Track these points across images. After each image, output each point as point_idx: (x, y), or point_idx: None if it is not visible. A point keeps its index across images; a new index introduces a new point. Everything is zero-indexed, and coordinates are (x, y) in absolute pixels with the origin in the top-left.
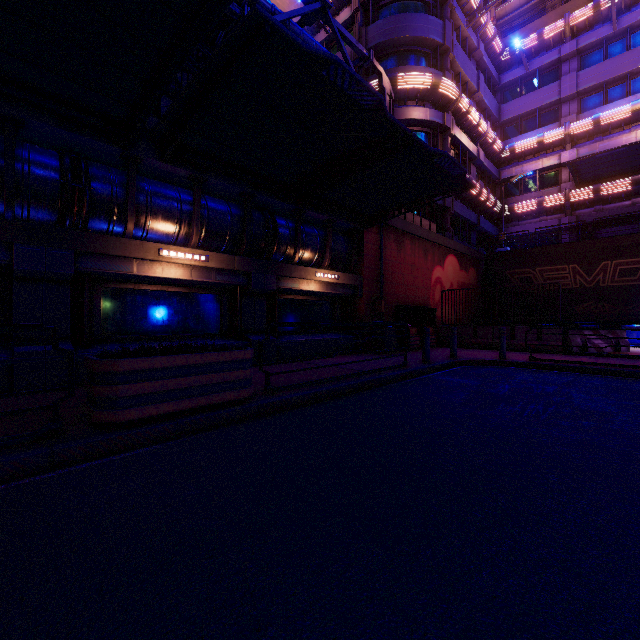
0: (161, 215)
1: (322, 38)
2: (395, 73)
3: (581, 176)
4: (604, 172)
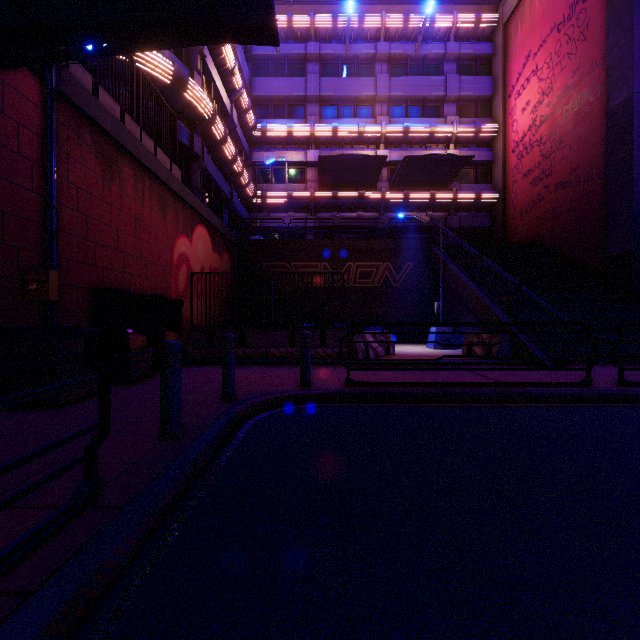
0: None
1: None
2: None
3: (325, 178)
4: (342, 180)
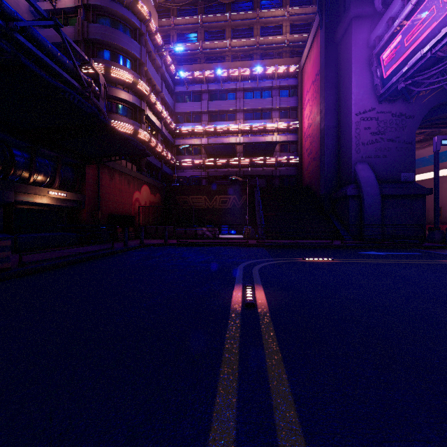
0: None
1: (49, 7)
2: (109, 65)
3: (209, 153)
4: (218, 153)
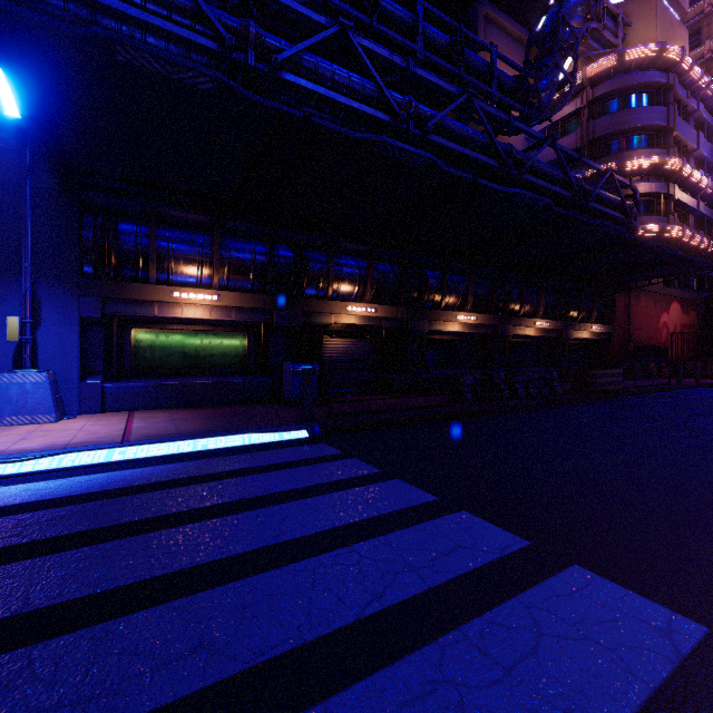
0: (529, 303)
1: (544, 126)
2: (623, 159)
3: None
4: None
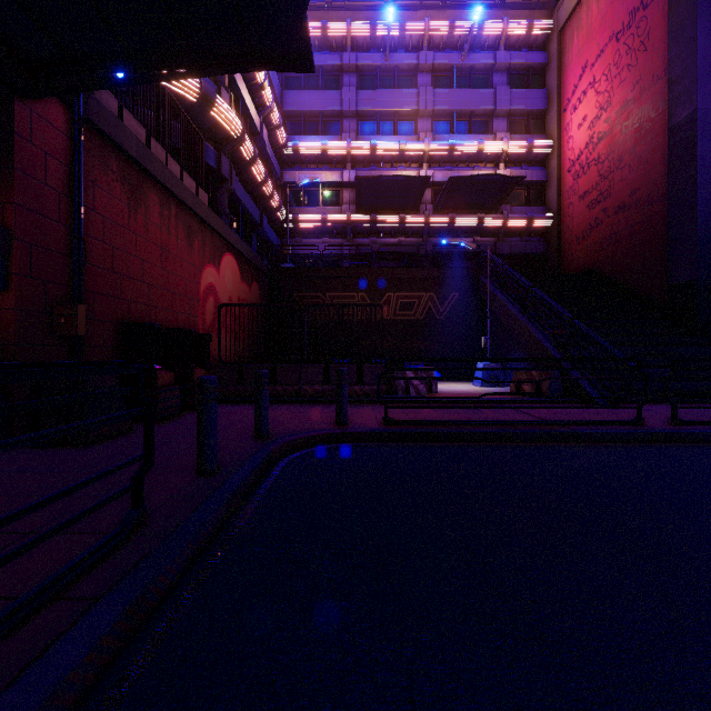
0: None
1: None
2: None
3: (363, 200)
4: (381, 202)
